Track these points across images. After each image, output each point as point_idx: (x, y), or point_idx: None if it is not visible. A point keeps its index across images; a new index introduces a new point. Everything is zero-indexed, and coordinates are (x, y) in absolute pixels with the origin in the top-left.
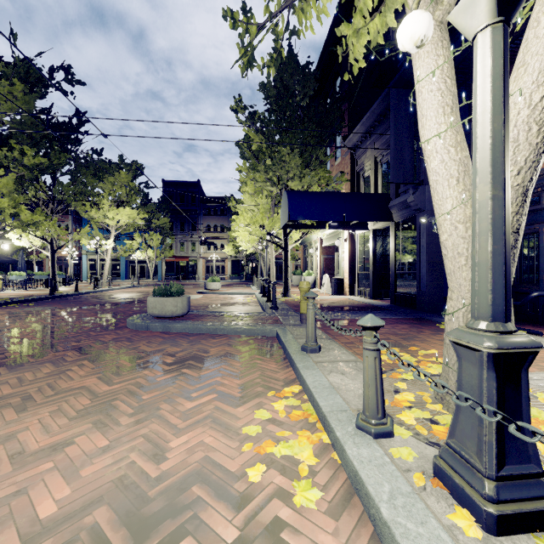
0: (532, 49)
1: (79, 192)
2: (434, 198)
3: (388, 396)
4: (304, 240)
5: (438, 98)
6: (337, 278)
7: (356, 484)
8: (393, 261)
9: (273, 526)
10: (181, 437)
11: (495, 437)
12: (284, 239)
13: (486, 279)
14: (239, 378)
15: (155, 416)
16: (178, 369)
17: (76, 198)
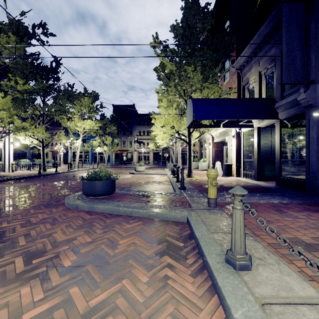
0: None
1: (58, 110)
2: None
3: None
4: (200, 138)
5: None
6: (226, 164)
7: None
8: (278, 151)
9: None
10: None
11: None
12: (188, 136)
13: None
14: None
15: None
16: (68, 285)
17: (56, 113)
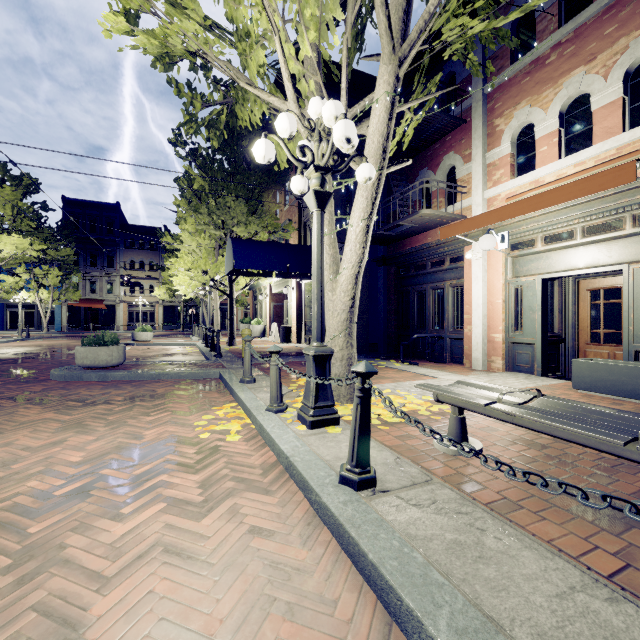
0: (356, 205)
1: None
2: None
3: (292, 399)
4: (253, 285)
5: None
6: (284, 326)
7: (260, 430)
8: None
9: (215, 447)
10: (151, 430)
11: (315, 391)
12: (229, 285)
13: (315, 323)
14: (188, 403)
15: (125, 425)
16: (132, 403)
17: None
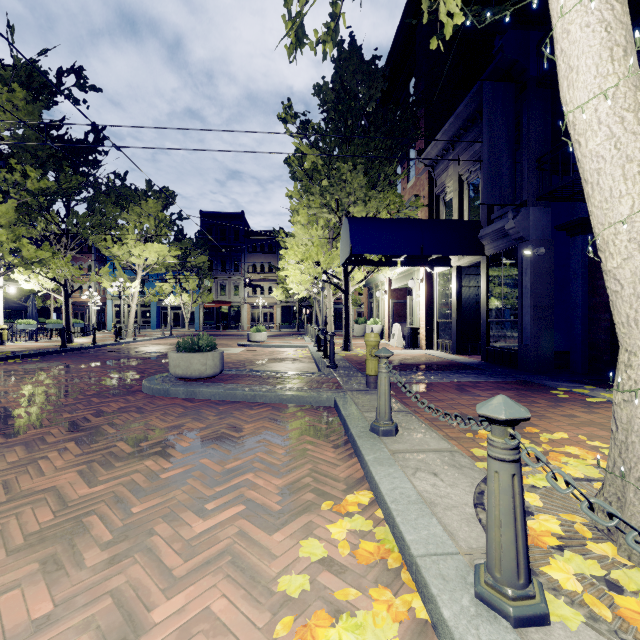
0: None
1: (97, 224)
2: (594, 199)
3: None
4: (369, 281)
5: (600, 34)
6: (410, 327)
7: None
8: (484, 306)
9: None
10: (174, 597)
11: None
12: (344, 279)
13: None
14: (280, 476)
15: (142, 547)
16: (196, 458)
17: (93, 231)
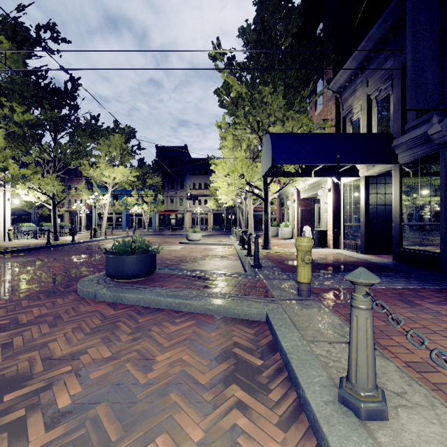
0: None
1: (75, 151)
2: None
3: None
4: (280, 193)
5: None
6: (319, 230)
7: None
8: (397, 210)
9: None
10: None
11: None
12: (264, 189)
13: None
14: None
15: None
16: None
17: (73, 157)
